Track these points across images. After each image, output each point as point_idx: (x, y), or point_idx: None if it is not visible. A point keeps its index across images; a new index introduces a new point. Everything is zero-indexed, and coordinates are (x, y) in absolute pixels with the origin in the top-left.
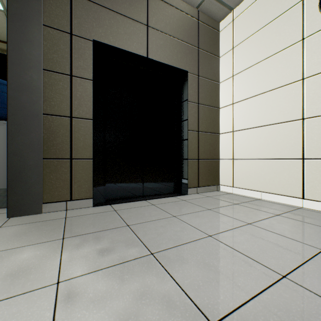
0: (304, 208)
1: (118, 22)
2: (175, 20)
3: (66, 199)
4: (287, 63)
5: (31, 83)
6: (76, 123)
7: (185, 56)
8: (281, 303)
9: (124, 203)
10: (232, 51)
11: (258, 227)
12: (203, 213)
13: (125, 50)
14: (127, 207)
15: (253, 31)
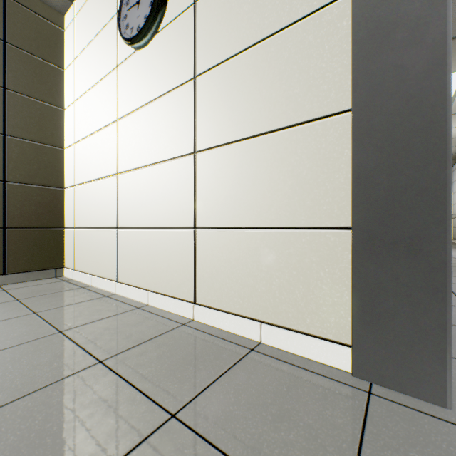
0: (113, 296)
1: None
2: None
3: None
4: (109, 95)
5: None
6: None
7: None
8: None
9: None
10: (74, 64)
11: None
12: None
13: None
14: None
15: (88, 40)
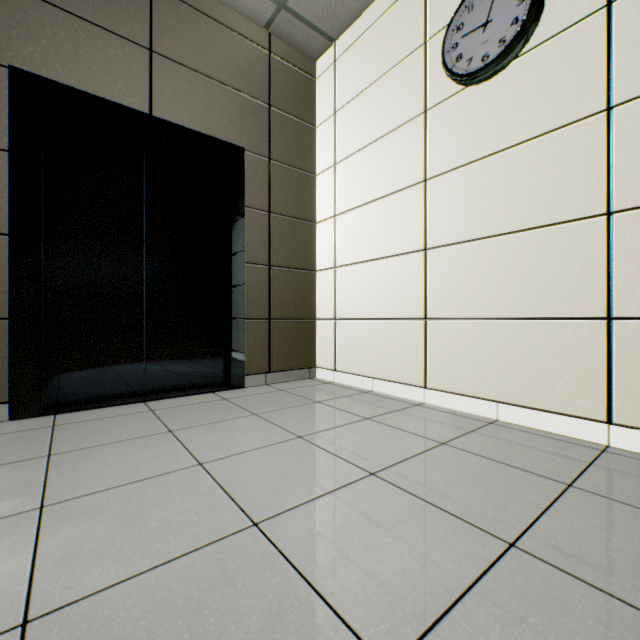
0: (425, 405)
1: (76, 35)
2: (217, 47)
3: None
4: (406, 150)
5: None
6: None
7: (241, 119)
8: (200, 569)
9: (89, 411)
10: (335, 119)
11: (309, 442)
12: (234, 423)
13: (94, 96)
14: (87, 419)
15: (362, 86)
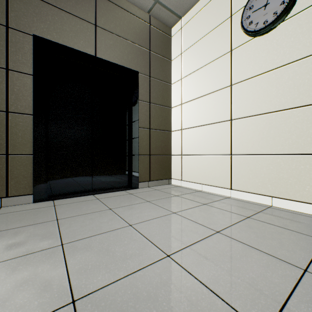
0: (231, 198)
1: (62, 19)
2: (125, 22)
3: (2, 196)
4: (220, 70)
5: None
6: (14, 118)
7: (136, 57)
8: (149, 277)
9: (68, 198)
10: (181, 56)
11: (180, 215)
12: (139, 205)
13: (70, 48)
14: (69, 202)
15: (196, 39)
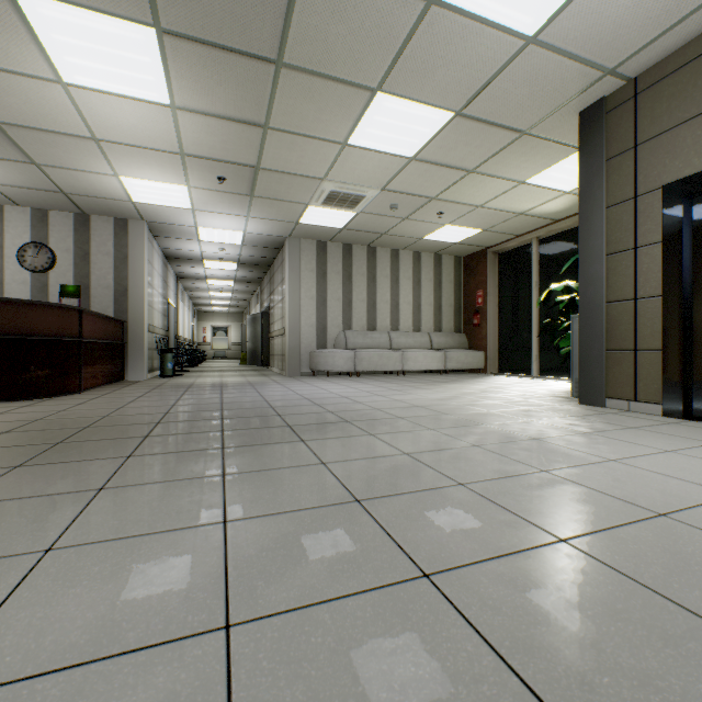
0: None
1: None
2: None
3: (629, 398)
4: None
5: (594, 275)
6: (641, 305)
7: None
8: (571, 452)
9: None
10: None
11: None
12: None
13: None
14: (697, 426)
15: None
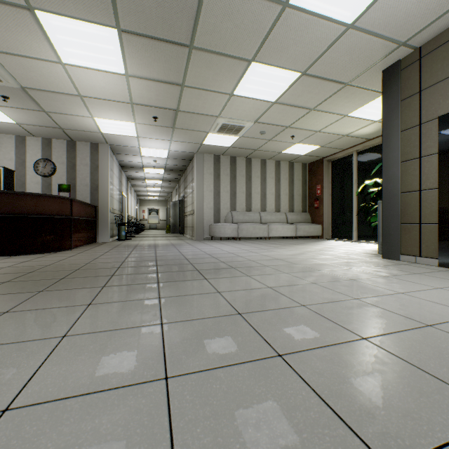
0: None
1: None
2: None
3: (416, 255)
4: None
5: (393, 175)
6: (424, 194)
7: None
8: (374, 288)
9: None
10: None
11: None
12: None
13: None
14: None
15: None
